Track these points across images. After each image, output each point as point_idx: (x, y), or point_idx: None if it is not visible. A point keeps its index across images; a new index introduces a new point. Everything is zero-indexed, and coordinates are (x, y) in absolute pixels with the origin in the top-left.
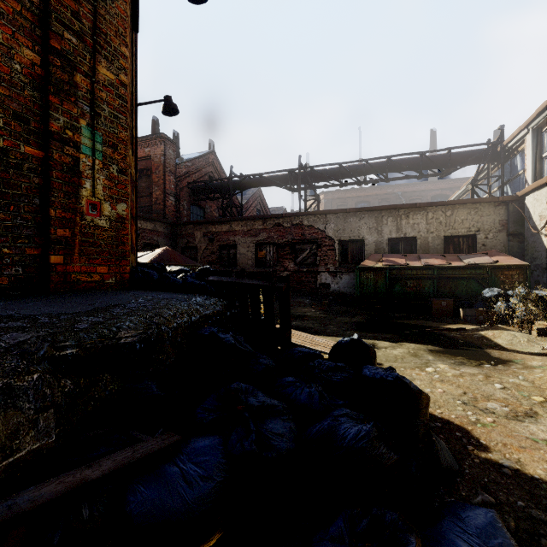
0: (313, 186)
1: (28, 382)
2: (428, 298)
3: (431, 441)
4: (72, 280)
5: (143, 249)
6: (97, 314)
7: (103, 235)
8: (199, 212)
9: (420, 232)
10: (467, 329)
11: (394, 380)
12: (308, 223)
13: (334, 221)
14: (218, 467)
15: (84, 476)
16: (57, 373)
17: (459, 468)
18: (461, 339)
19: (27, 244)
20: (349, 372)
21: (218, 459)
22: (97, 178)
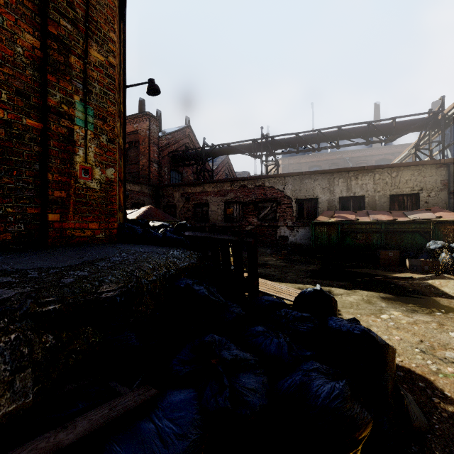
0: (273, 153)
1: (5, 343)
2: (376, 249)
3: (399, 395)
4: (67, 235)
5: (132, 207)
6: (84, 268)
7: (94, 196)
8: (178, 176)
9: (367, 192)
10: (414, 278)
11: (361, 334)
12: (269, 184)
13: (292, 183)
14: (193, 423)
15: (57, 441)
16: (39, 329)
17: (428, 423)
18: (410, 287)
19: (28, 204)
20: (314, 322)
21: (193, 415)
22: (89, 146)
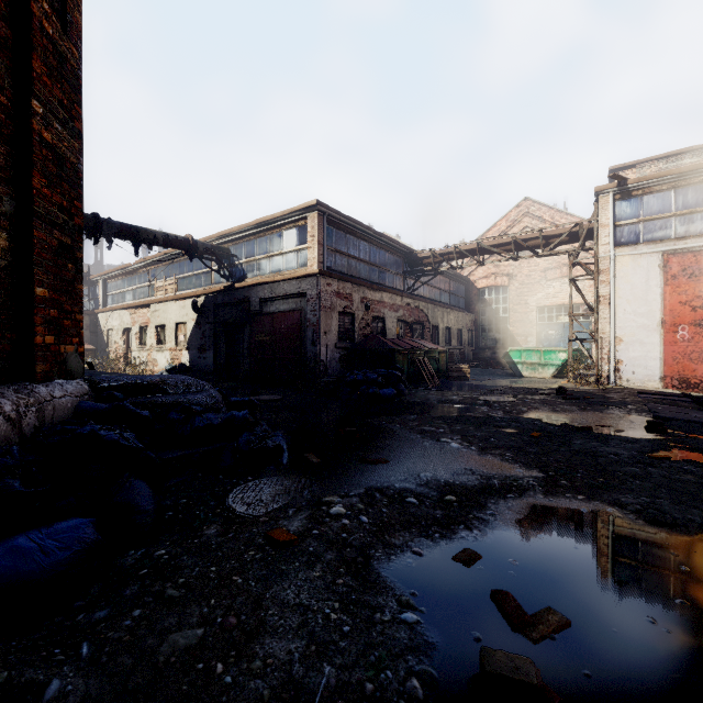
0: None
1: None
2: None
3: None
4: None
5: None
6: None
7: None
8: None
9: None
10: None
11: None
12: None
13: None
14: None
15: None
16: None
17: None
18: None
19: None
20: None
21: None
22: None
